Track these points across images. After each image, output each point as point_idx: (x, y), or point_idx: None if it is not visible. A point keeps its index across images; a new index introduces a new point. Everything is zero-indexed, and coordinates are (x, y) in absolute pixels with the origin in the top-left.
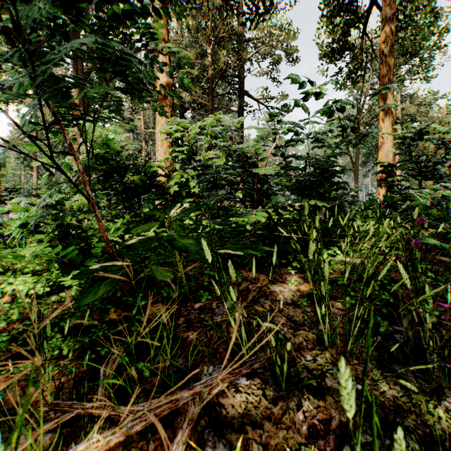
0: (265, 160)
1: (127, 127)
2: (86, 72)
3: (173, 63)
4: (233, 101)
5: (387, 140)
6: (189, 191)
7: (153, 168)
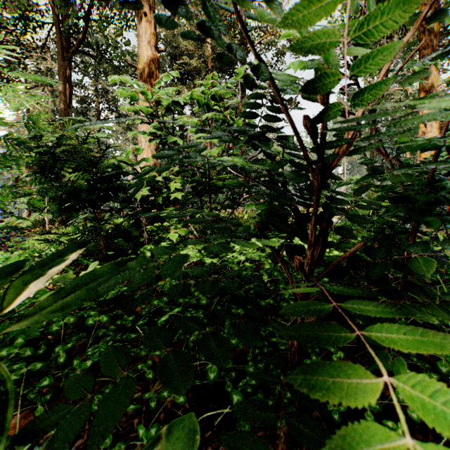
0: (368, 99)
1: (125, 125)
2: (67, 57)
3: (171, 57)
4: (235, 95)
5: (431, 128)
6: (171, 195)
7: (109, 161)
